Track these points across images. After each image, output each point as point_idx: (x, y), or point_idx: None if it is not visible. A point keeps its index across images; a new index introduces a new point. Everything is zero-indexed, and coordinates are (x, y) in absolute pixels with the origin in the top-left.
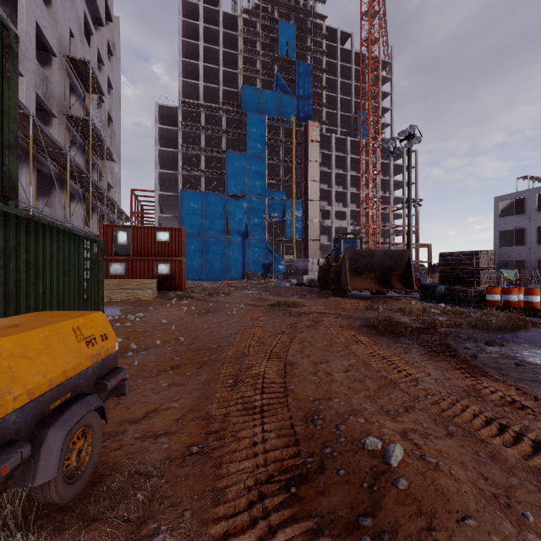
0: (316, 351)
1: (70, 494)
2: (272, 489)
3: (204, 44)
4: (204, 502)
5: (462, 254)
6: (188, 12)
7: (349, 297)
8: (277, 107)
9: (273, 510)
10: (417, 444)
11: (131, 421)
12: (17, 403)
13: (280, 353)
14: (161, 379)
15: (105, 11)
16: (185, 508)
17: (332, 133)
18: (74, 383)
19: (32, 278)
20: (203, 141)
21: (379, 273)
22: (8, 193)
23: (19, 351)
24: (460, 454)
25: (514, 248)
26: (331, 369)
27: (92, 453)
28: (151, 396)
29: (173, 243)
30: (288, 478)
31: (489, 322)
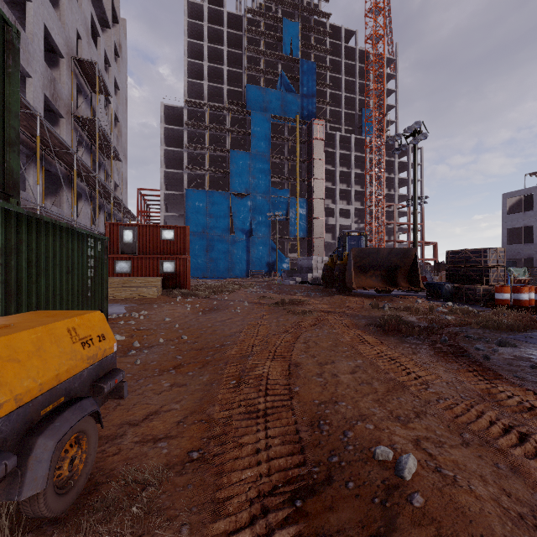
0: (321, 351)
1: (61, 505)
2: (276, 502)
3: (208, 44)
4: (204, 515)
5: (470, 252)
6: (193, 13)
7: (354, 296)
8: (281, 106)
9: (277, 526)
10: (431, 454)
11: (131, 423)
12: (3, 410)
13: (284, 353)
14: (162, 379)
15: (111, 13)
16: (183, 522)
17: (336, 131)
18: (68, 386)
19: (34, 276)
20: (207, 140)
21: (384, 271)
22: (10, 190)
23: (7, 354)
24: (478, 466)
25: (522, 246)
26: (337, 370)
27: (87, 460)
28: (152, 396)
29: (178, 242)
30: (293, 489)
31: (500, 322)
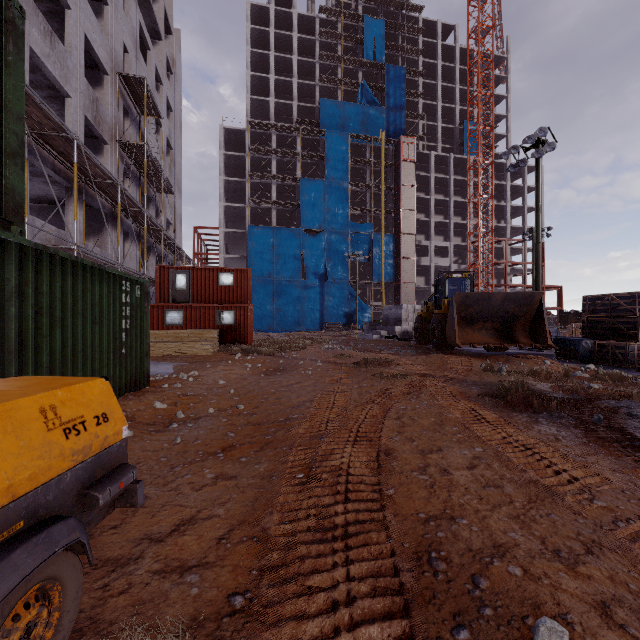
0: (421, 431)
1: None
2: None
3: (275, 53)
4: None
5: (619, 297)
6: (257, 18)
7: (457, 354)
8: (362, 123)
9: None
10: (637, 638)
11: (153, 538)
12: None
13: (370, 434)
14: (205, 468)
15: (164, 23)
16: None
17: (431, 151)
18: (33, 502)
19: (45, 328)
20: (274, 168)
21: (497, 323)
22: (10, 215)
23: None
24: None
25: None
26: (448, 463)
27: (60, 623)
28: (189, 494)
29: (238, 287)
30: None
31: None
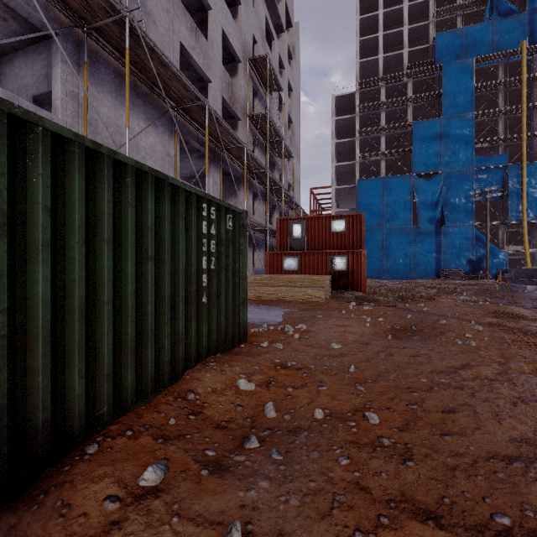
0: None
1: None
2: None
3: (384, 10)
4: None
5: None
6: None
7: None
8: (491, 41)
9: None
10: None
11: None
12: None
13: None
14: None
15: (286, 19)
16: None
17: None
18: None
19: None
20: (383, 120)
21: None
22: None
23: None
24: None
25: None
26: None
27: None
28: None
29: (350, 233)
30: None
31: None
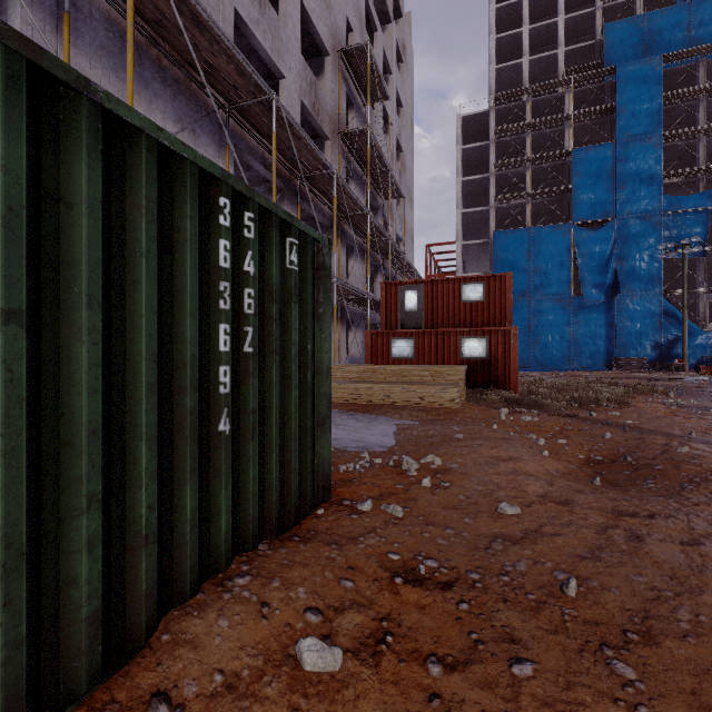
0: None
1: None
2: None
3: None
4: None
5: None
6: None
7: None
8: (687, 32)
9: None
10: None
11: None
12: None
13: None
14: None
15: (393, 6)
16: None
17: None
18: None
19: None
20: (529, 148)
21: None
22: None
23: None
24: None
25: None
26: None
27: None
28: None
29: (491, 303)
30: None
31: None
